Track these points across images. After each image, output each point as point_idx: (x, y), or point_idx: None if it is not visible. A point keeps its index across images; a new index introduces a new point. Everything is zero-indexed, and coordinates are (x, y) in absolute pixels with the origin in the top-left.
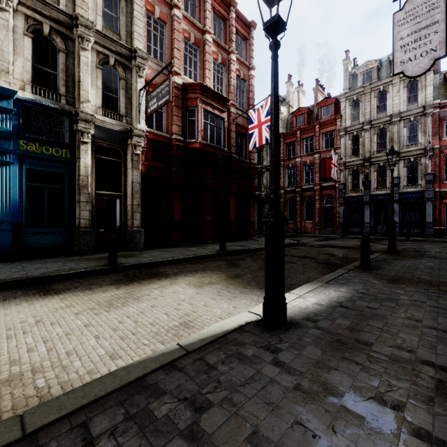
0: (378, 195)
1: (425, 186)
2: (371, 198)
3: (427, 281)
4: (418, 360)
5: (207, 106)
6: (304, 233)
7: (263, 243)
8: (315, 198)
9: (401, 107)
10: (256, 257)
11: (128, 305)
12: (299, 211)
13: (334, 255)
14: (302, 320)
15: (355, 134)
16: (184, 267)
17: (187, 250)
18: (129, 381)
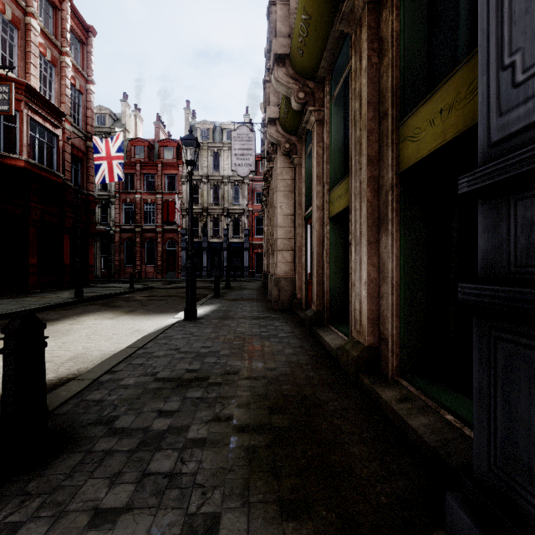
0: (214, 243)
1: (244, 239)
2: (208, 244)
3: (248, 299)
4: (248, 316)
5: (35, 115)
6: (146, 278)
7: (114, 289)
8: (157, 241)
9: (230, 172)
10: (126, 299)
11: (71, 333)
12: (140, 253)
13: None
14: (203, 316)
15: (196, 184)
16: (58, 313)
17: (24, 301)
18: (155, 337)
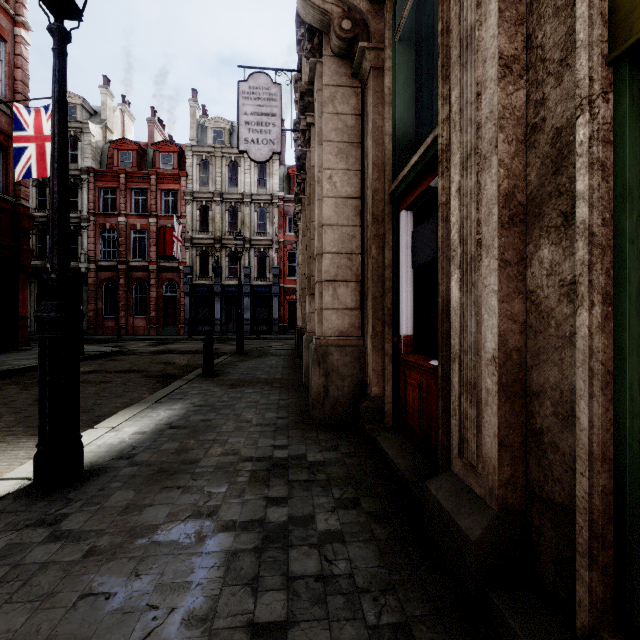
0: (231, 286)
1: (273, 281)
2: (222, 288)
3: (264, 380)
4: (240, 459)
5: None
6: (133, 335)
7: None
8: (150, 283)
9: (253, 189)
10: (31, 382)
11: None
12: (125, 300)
13: (174, 364)
14: (112, 461)
15: (205, 204)
16: None
17: None
18: None
